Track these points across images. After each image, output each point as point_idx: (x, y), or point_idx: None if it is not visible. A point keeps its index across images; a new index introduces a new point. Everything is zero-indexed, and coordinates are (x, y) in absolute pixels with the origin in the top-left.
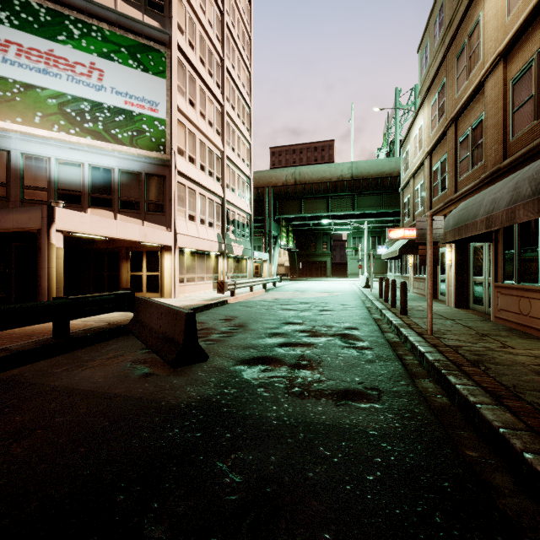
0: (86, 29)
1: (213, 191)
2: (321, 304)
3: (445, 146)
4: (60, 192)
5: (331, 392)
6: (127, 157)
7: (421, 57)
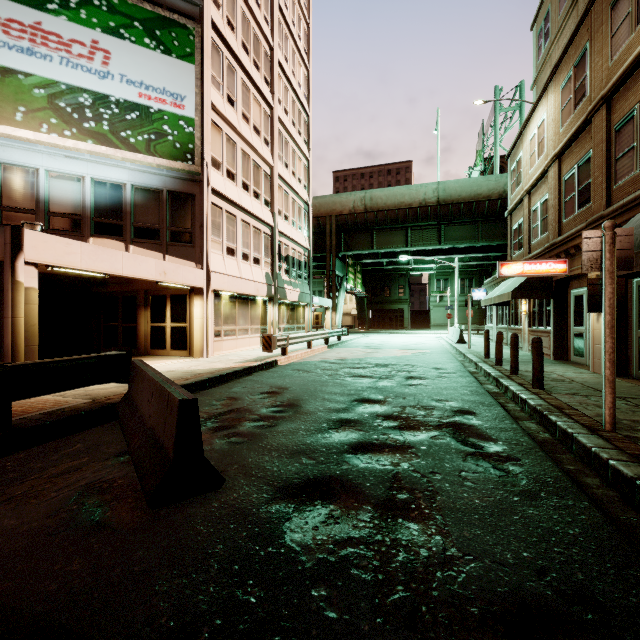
0: None
1: (260, 217)
2: (406, 367)
3: (588, 141)
4: (52, 216)
5: (485, 611)
6: (143, 169)
7: (537, 34)
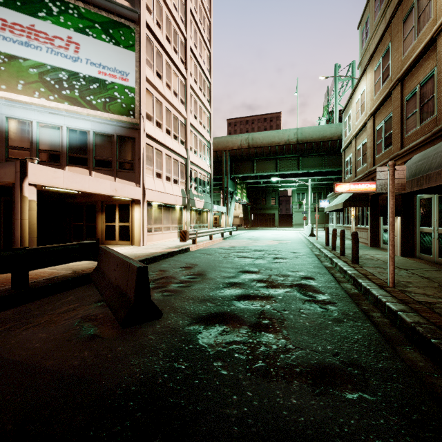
0: (64, 6)
1: (178, 152)
2: (274, 251)
3: (390, 106)
4: (41, 152)
5: (303, 370)
6: (101, 121)
7: (361, 32)
